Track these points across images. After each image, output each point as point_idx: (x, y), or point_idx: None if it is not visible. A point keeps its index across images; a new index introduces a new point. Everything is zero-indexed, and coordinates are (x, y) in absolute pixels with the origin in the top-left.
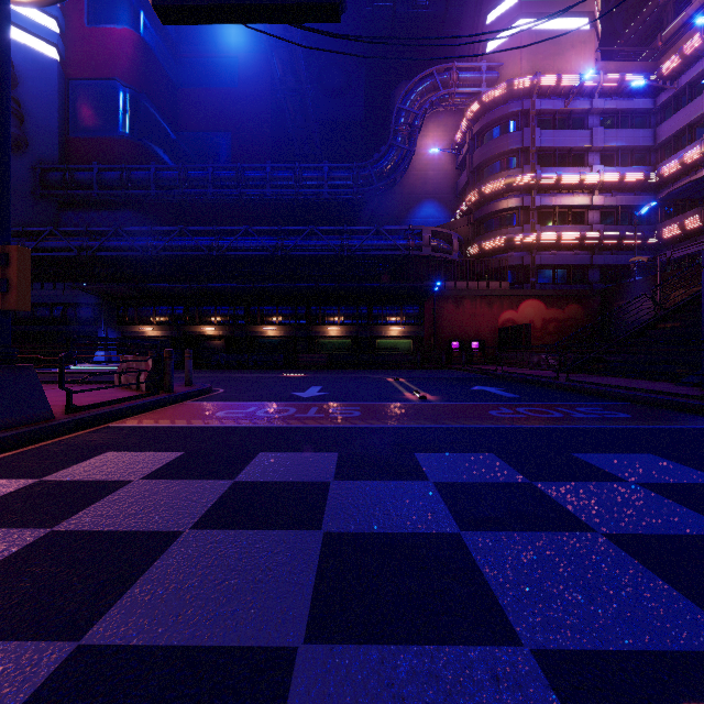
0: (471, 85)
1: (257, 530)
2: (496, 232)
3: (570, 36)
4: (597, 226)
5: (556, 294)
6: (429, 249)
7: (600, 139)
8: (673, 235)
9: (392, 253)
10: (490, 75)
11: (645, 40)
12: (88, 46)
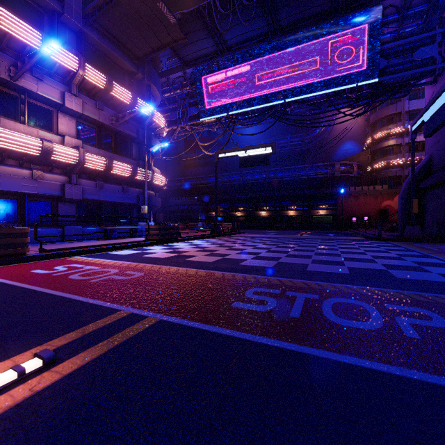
0: None
1: (255, 239)
2: (381, 159)
3: None
4: None
5: None
6: (339, 172)
7: None
8: None
9: (319, 176)
10: None
11: None
12: None
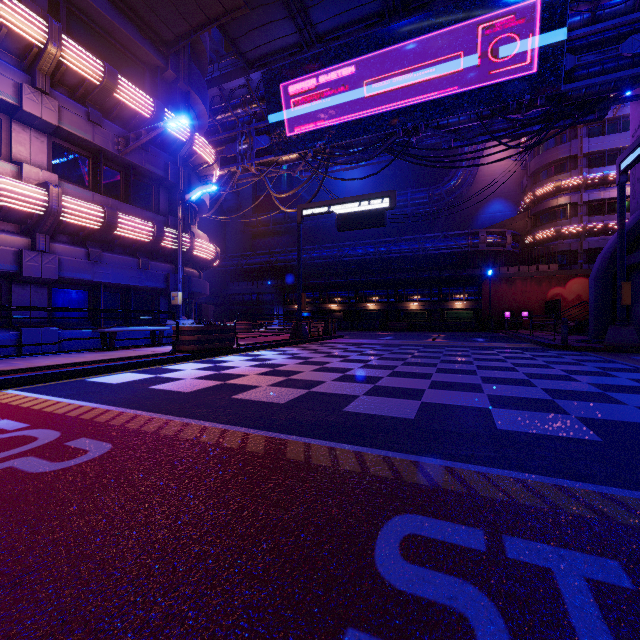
0: None
1: (363, 348)
2: (547, 225)
3: None
4: None
5: None
6: (484, 245)
7: None
8: None
9: (455, 251)
10: None
11: None
12: None
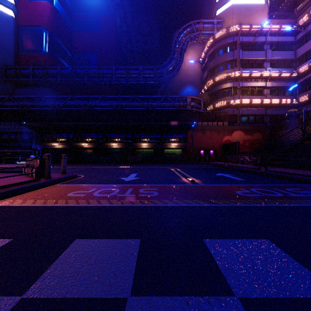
0: (209, 30)
1: None
2: (221, 99)
3: (256, 7)
4: (269, 96)
5: (249, 128)
6: (190, 106)
7: (270, 55)
8: (305, 100)
9: (172, 108)
10: (218, 25)
11: (288, 12)
12: (28, 10)
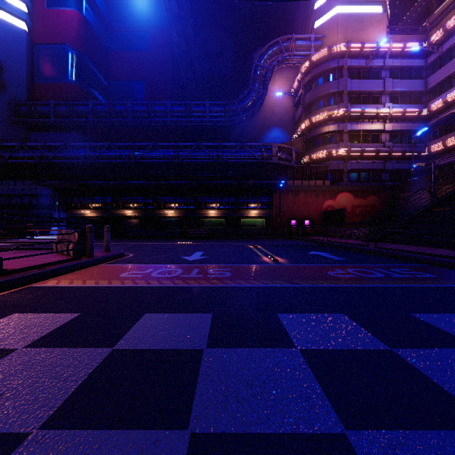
0: (304, 49)
1: (115, 431)
2: (321, 147)
3: (370, 17)
4: (388, 143)
5: (360, 189)
6: (276, 158)
7: (389, 85)
8: (438, 150)
9: (251, 161)
10: (316, 43)
11: (417, 22)
12: (47, 22)
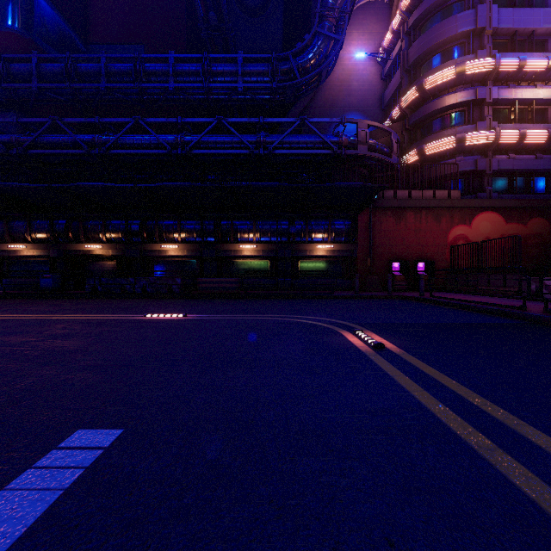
0: None
1: None
2: (441, 133)
3: None
4: None
5: (517, 205)
6: (366, 147)
7: None
8: None
9: (319, 152)
10: None
11: None
12: None
